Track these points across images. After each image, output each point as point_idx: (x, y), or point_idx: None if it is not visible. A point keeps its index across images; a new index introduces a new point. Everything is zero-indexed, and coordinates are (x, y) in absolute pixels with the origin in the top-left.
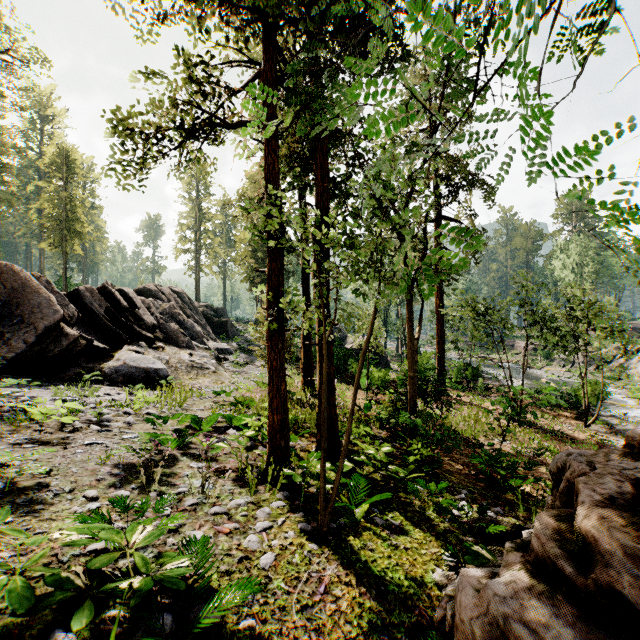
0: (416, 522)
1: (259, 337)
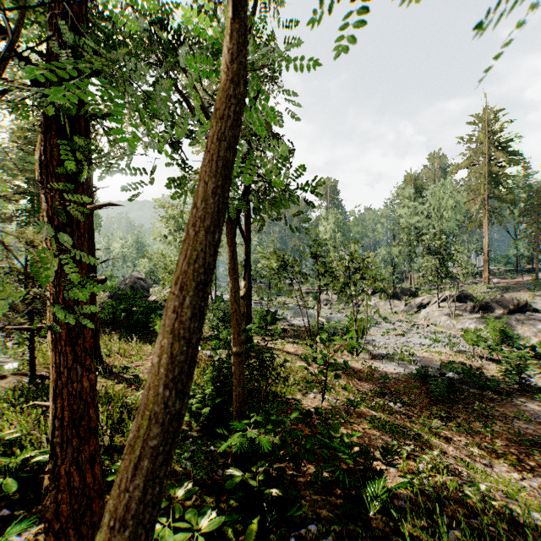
0: None
1: None
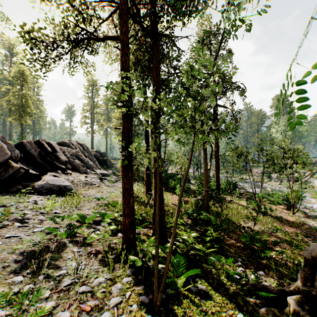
0: (215, 287)
1: None
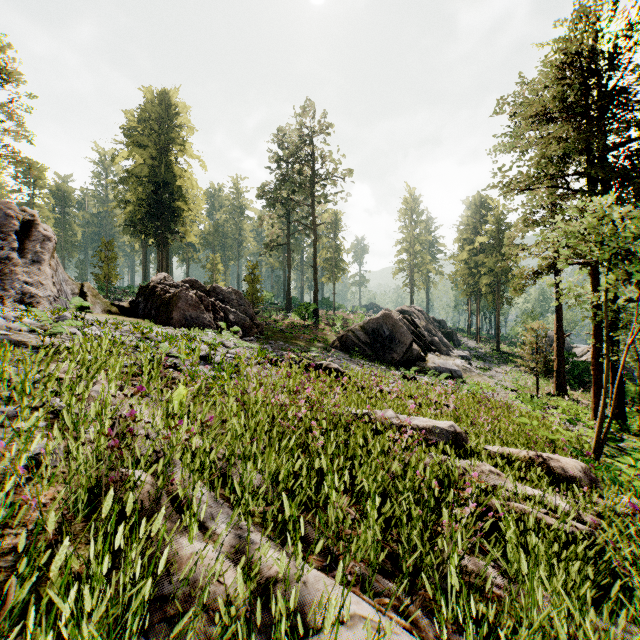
0: None
1: (526, 353)
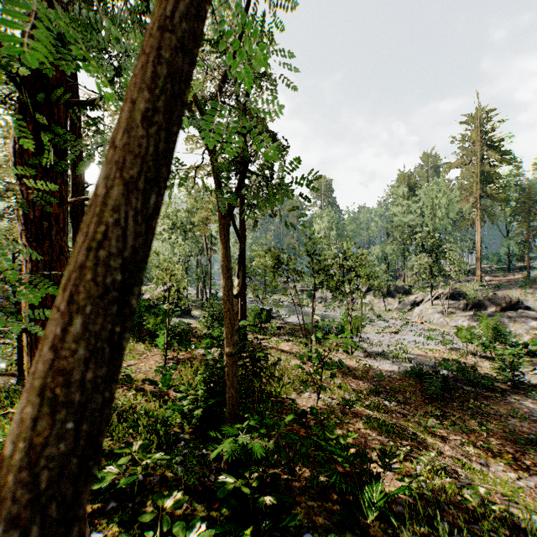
0: None
1: None
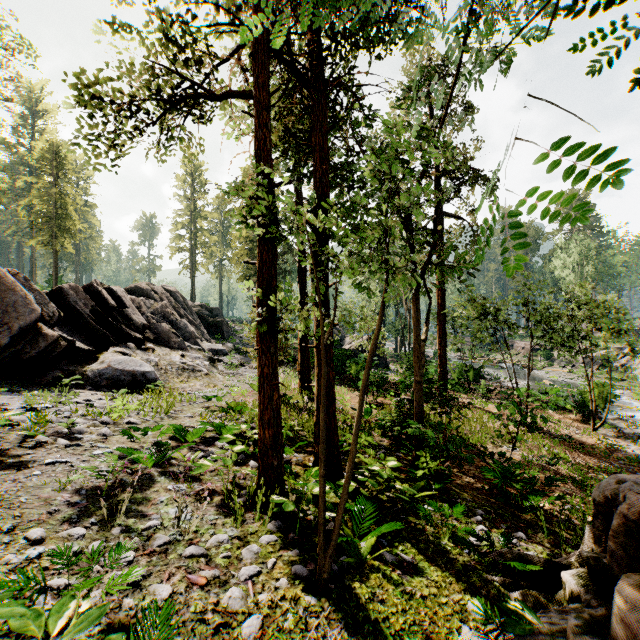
0: (431, 556)
1: (253, 338)
